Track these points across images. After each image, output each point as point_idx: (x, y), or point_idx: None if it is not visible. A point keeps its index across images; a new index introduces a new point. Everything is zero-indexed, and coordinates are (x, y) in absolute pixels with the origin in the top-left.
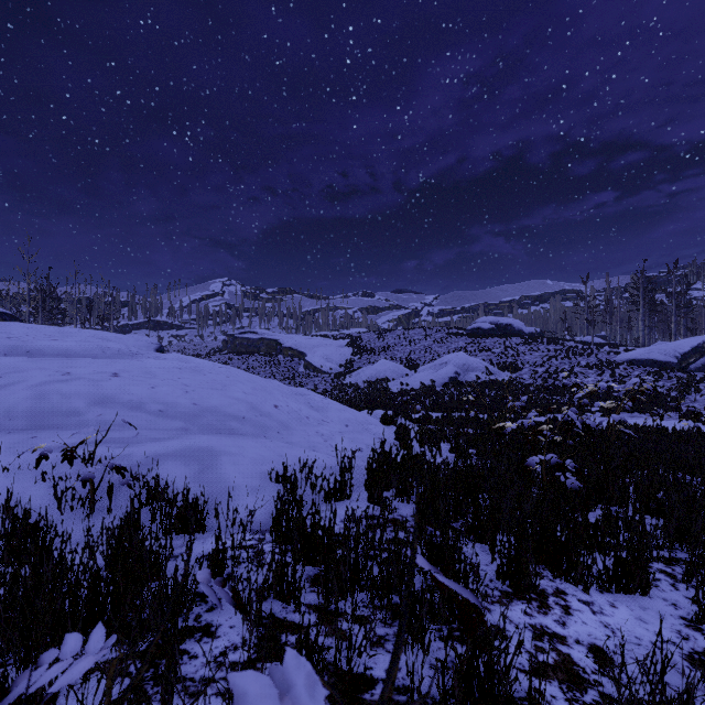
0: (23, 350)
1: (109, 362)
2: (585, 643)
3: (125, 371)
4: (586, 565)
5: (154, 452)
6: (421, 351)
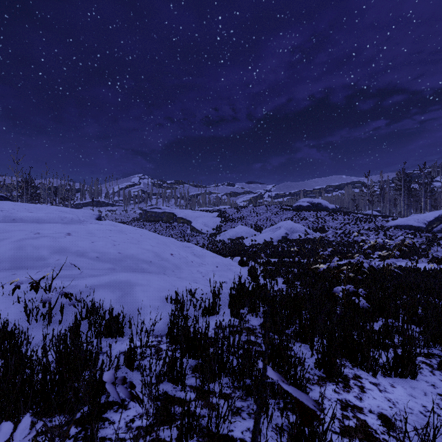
0: (10, 219)
1: (65, 226)
2: (375, 412)
3: (75, 232)
4: (374, 359)
5: (92, 283)
6: (264, 220)
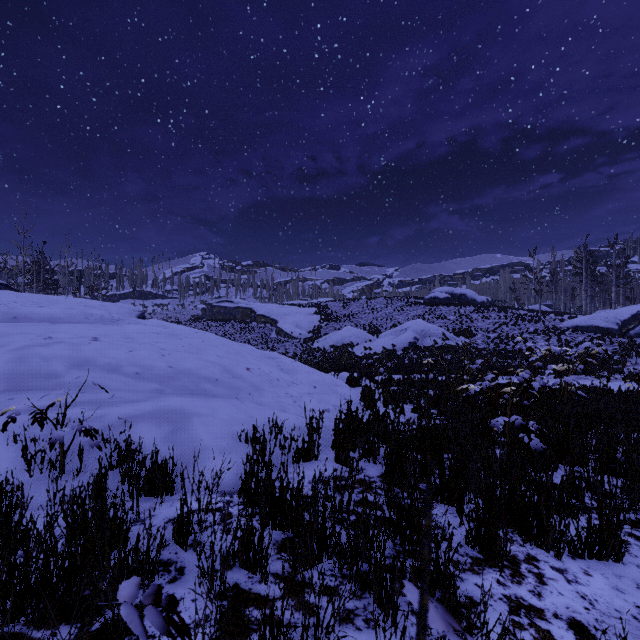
0: (10, 316)
1: (90, 328)
2: (564, 618)
3: (104, 336)
4: (558, 531)
5: (128, 413)
6: (383, 319)
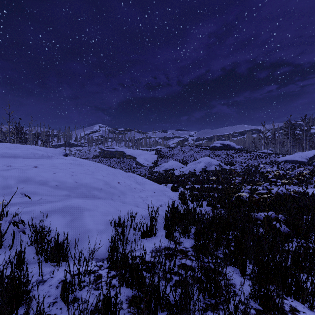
0: None
1: (34, 160)
2: None
3: (41, 165)
4: (311, 291)
5: (46, 209)
6: (189, 156)
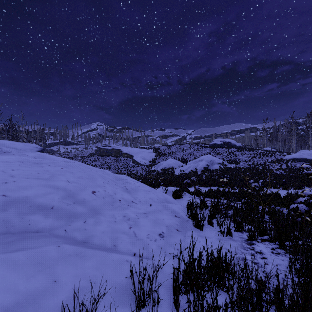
0: None
1: None
2: None
3: None
4: None
5: None
6: (188, 155)
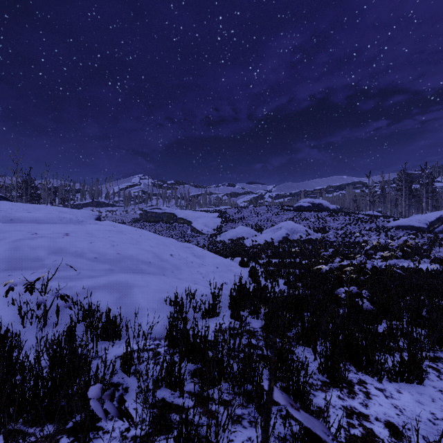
0: (8, 219)
1: (63, 227)
2: (382, 420)
3: (73, 232)
4: (380, 363)
5: (89, 285)
6: (264, 220)
